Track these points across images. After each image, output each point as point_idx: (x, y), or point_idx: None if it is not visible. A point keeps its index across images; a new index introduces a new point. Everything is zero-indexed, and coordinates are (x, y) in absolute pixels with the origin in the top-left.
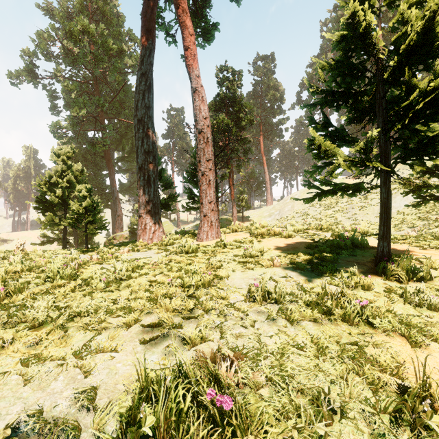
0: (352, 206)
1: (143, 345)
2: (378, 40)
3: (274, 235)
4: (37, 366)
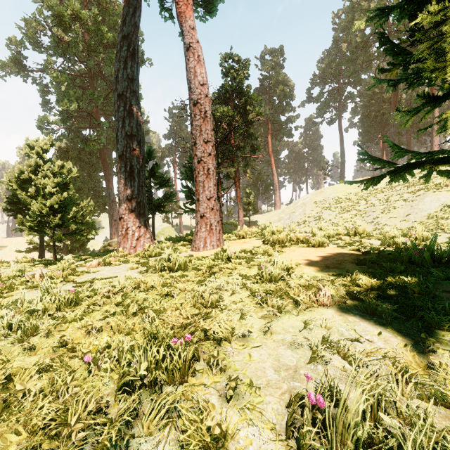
0: (372, 209)
1: None
2: None
3: (296, 243)
4: None
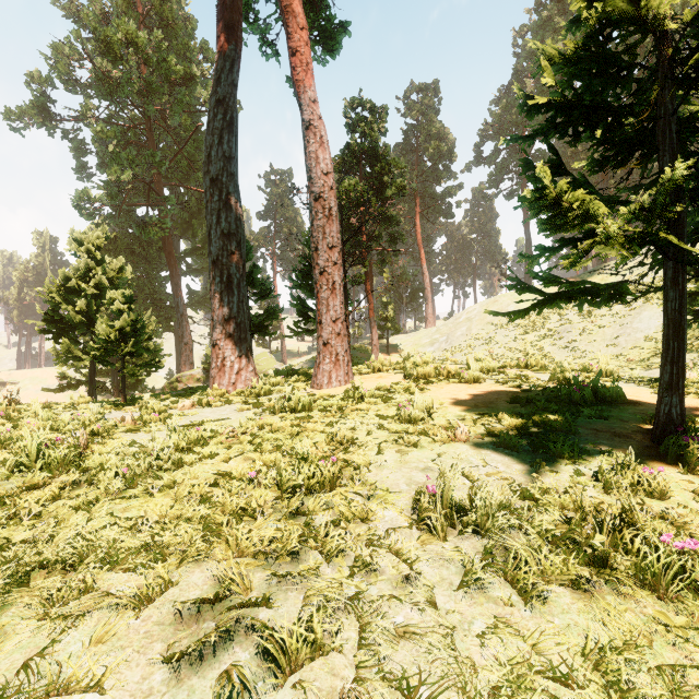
0: (567, 327)
1: (169, 664)
2: None
3: (446, 378)
4: None
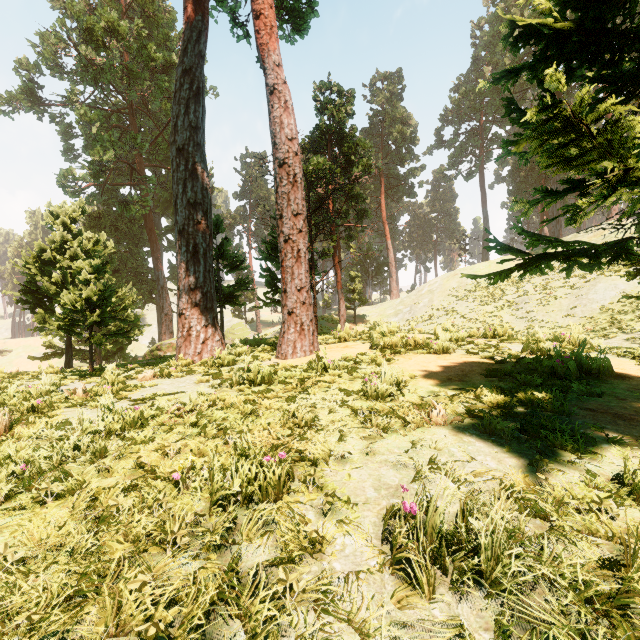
0: (525, 299)
1: None
2: None
3: (414, 348)
4: None
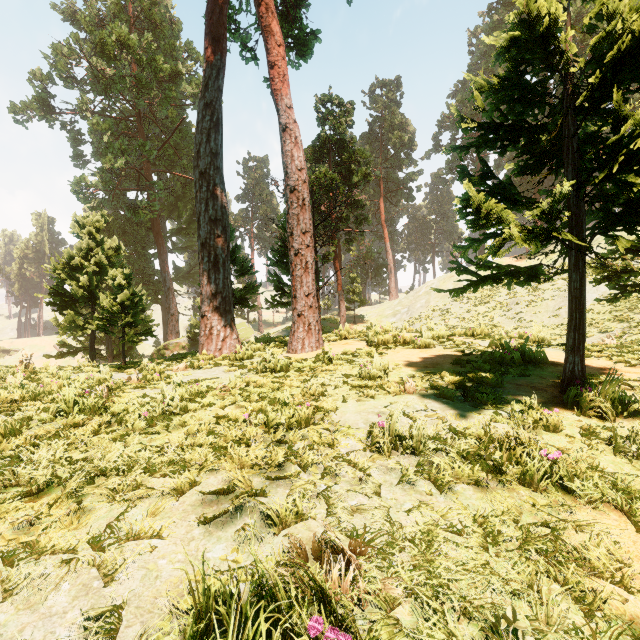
0: (515, 300)
1: (202, 525)
2: (569, 45)
3: (403, 344)
4: (27, 565)
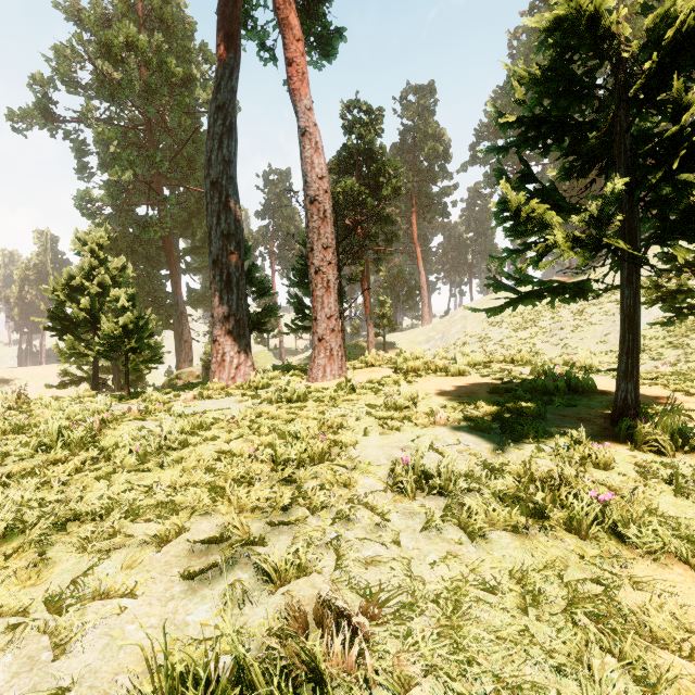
0: (559, 325)
1: (185, 581)
2: (621, 26)
3: (434, 372)
4: None
